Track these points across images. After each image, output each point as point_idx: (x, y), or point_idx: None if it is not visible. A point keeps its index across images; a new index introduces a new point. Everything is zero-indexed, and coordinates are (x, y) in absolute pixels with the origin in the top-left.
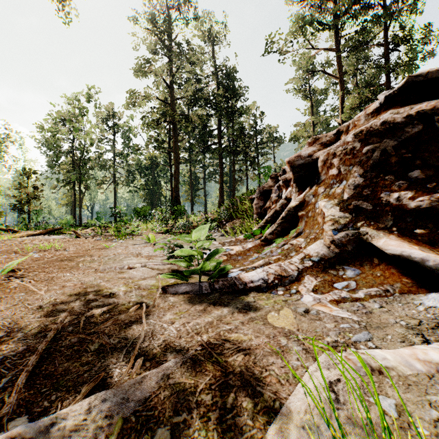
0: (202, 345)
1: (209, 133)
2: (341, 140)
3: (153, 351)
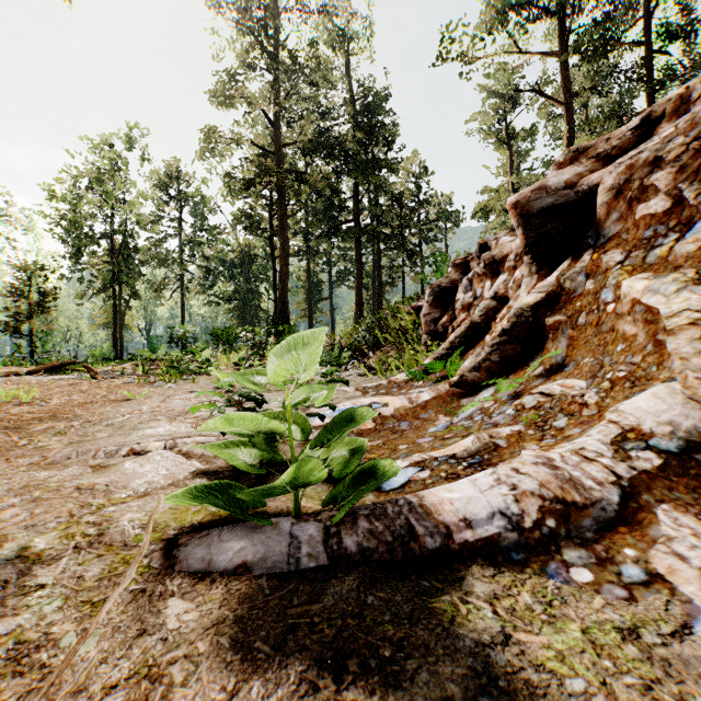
0: None
1: (339, 205)
2: (681, 120)
3: None
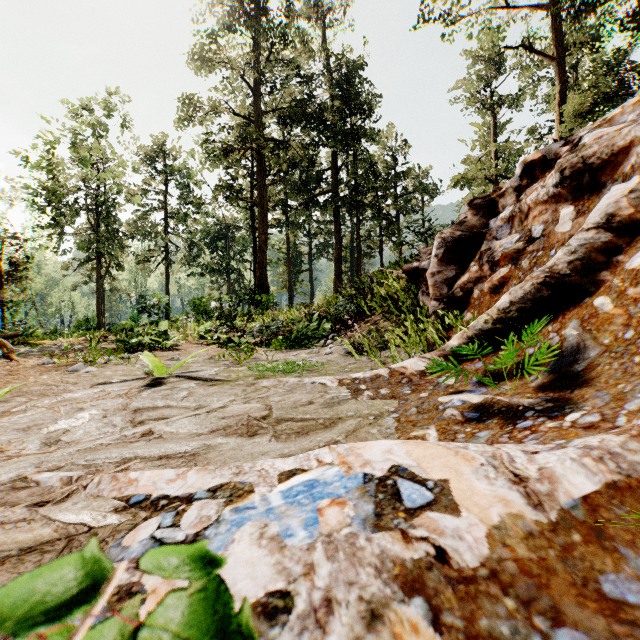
0: None
1: (318, 176)
2: None
3: None
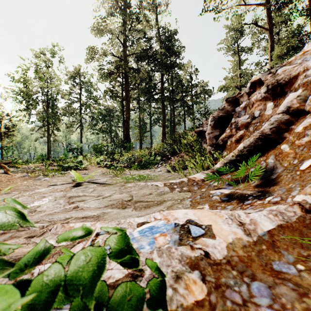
0: None
1: (154, 86)
2: None
3: None
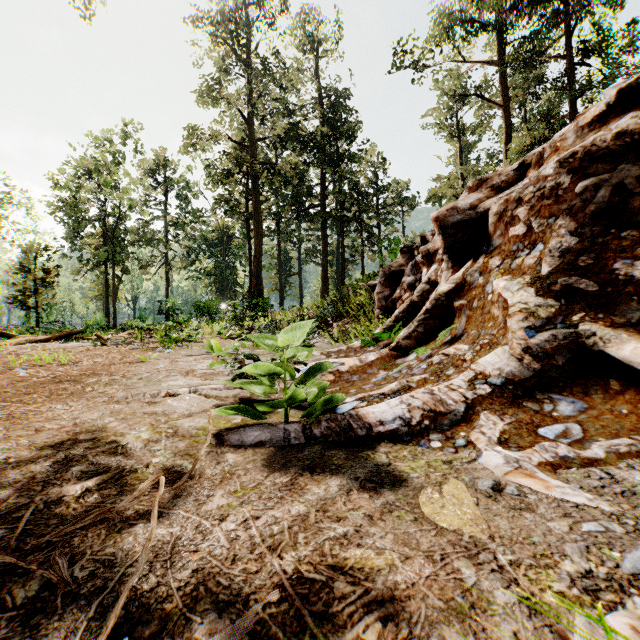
0: (280, 586)
1: (306, 191)
2: (533, 175)
3: (164, 606)
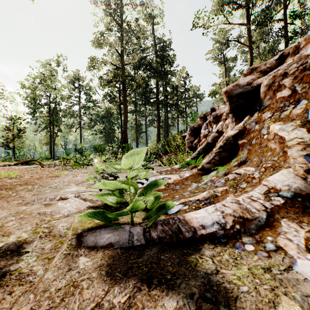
0: None
1: (149, 90)
2: (295, 57)
3: None
